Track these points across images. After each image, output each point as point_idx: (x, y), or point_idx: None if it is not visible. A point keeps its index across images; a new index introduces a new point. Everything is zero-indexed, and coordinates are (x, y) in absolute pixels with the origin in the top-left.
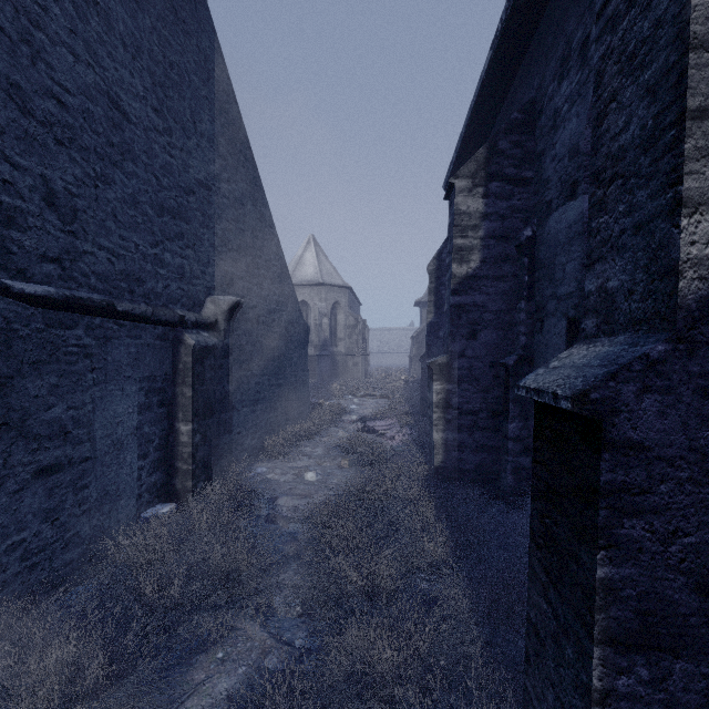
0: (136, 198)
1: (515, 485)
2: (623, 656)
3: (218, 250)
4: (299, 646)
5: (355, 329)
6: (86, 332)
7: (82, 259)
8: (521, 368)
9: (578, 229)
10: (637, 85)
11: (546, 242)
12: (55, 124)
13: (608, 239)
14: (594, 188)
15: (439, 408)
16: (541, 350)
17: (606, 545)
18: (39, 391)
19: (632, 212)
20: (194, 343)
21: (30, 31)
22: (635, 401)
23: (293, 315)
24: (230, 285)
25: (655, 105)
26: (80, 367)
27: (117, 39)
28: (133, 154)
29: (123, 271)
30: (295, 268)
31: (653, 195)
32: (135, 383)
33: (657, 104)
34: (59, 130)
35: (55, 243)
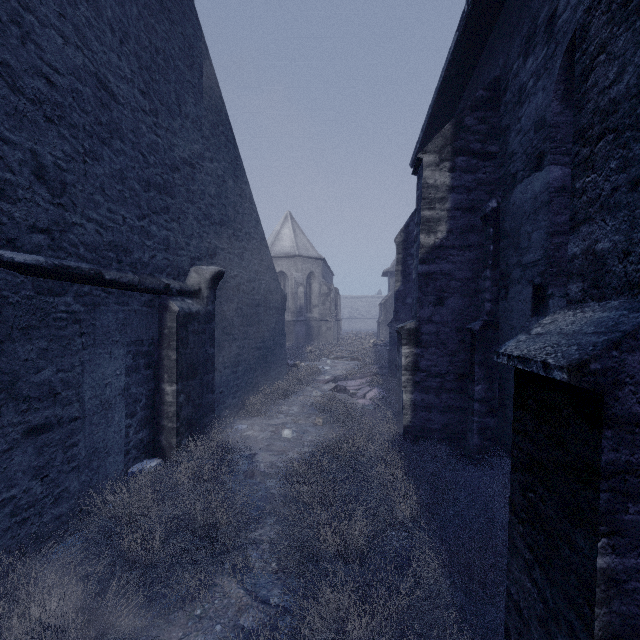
0: (124, 174)
1: (481, 444)
2: None
3: (202, 224)
4: (274, 604)
5: (328, 297)
6: (75, 299)
7: (71, 230)
8: (486, 333)
9: (545, 199)
10: (633, 31)
11: (511, 212)
12: (45, 102)
13: (597, 199)
14: (578, 147)
15: (407, 370)
16: (506, 316)
17: (608, 532)
18: (29, 355)
19: (627, 167)
20: (178, 310)
21: (20, 13)
22: None
23: (271, 283)
24: (213, 256)
25: None
26: (69, 332)
27: (106, 24)
28: (121, 133)
29: (111, 242)
30: (273, 242)
31: None
32: (123, 347)
33: None
34: (48, 107)
35: (45, 214)
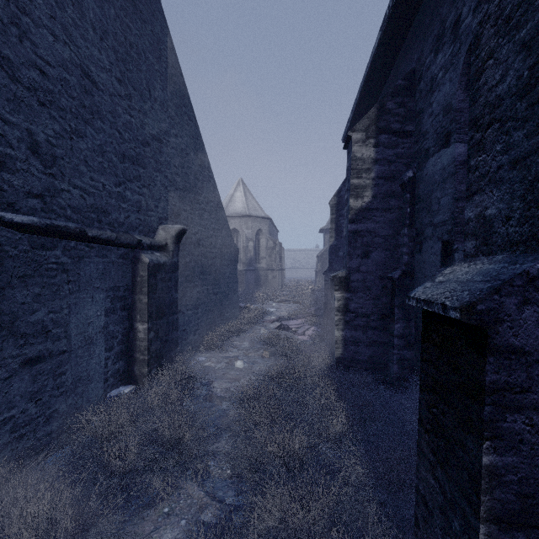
0: (103, 148)
1: (400, 373)
2: (505, 533)
3: (168, 189)
4: (229, 503)
5: (273, 250)
6: (64, 253)
7: (60, 196)
8: (404, 280)
9: (451, 171)
10: (513, 43)
11: (424, 181)
12: (39, 89)
13: (486, 174)
14: (473, 132)
15: (339, 311)
16: (420, 266)
17: (491, 436)
18: (25, 299)
19: (508, 150)
20: (149, 261)
21: (18, 16)
22: (516, 312)
23: (226, 239)
24: (177, 216)
25: (530, 58)
26: (58, 280)
27: (88, 24)
28: (101, 114)
29: (93, 205)
30: (228, 204)
31: (529, 135)
32: (103, 292)
33: (533, 57)
34: (41, 94)
35: (39, 182)
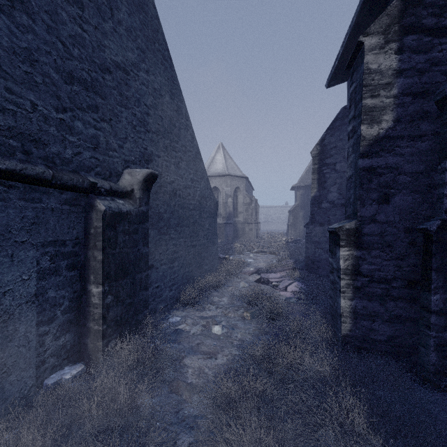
0: (34, 56)
1: (439, 363)
2: None
3: (137, 129)
4: None
5: (250, 205)
6: None
7: None
8: (445, 234)
9: None
10: None
11: None
12: None
13: None
14: None
15: (346, 274)
16: None
17: None
18: None
19: None
20: (104, 209)
21: None
22: None
23: (205, 191)
24: (149, 161)
25: None
26: None
27: None
28: (28, 8)
29: (12, 128)
30: (209, 165)
31: None
32: (33, 248)
33: None
34: None
35: None
